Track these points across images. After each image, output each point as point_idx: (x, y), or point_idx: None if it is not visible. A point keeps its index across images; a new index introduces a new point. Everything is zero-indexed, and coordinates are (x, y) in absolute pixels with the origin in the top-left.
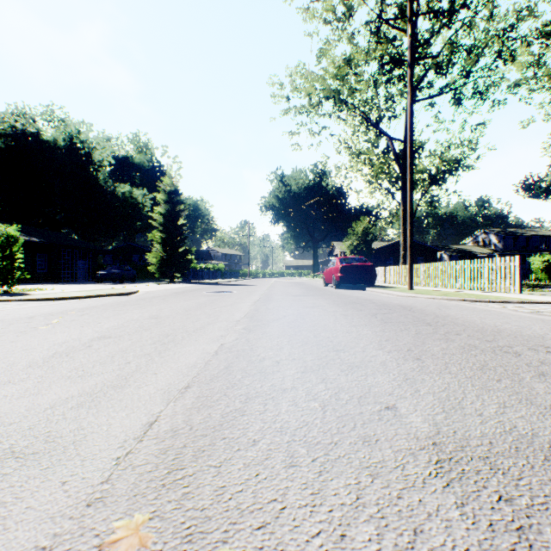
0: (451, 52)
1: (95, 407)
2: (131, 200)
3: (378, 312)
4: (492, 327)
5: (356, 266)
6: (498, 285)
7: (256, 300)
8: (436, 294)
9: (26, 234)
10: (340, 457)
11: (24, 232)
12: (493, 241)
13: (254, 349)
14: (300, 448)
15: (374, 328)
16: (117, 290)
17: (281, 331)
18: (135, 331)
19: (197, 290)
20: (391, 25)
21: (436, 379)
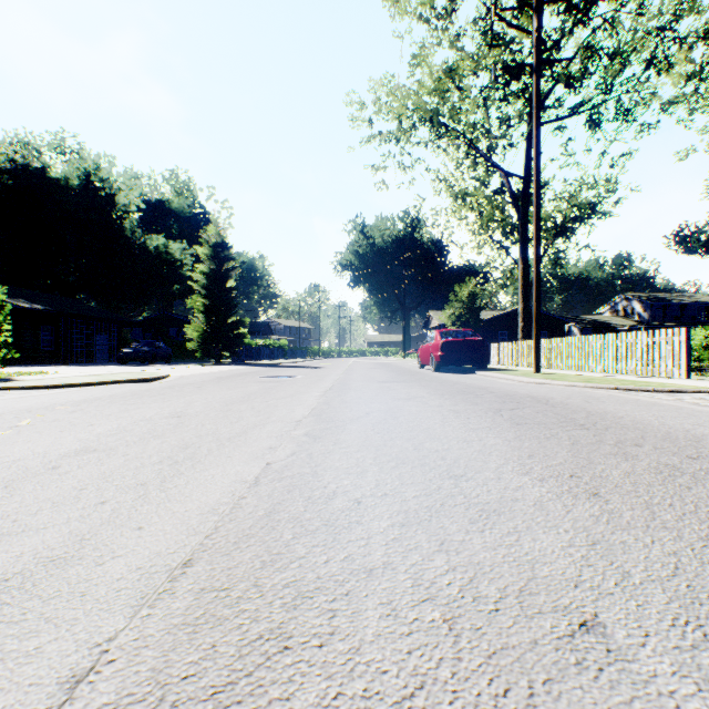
0: (588, 57)
1: None
2: (166, 256)
3: (502, 406)
4: (683, 432)
5: (463, 342)
6: (655, 367)
7: (327, 388)
8: (575, 380)
9: (26, 300)
10: None
11: (24, 297)
12: (637, 310)
13: (319, 475)
14: None
15: (505, 434)
16: (140, 374)
17: (363, 438)
18: (139, 440)
19: (249, 374)
20: (508, 21)
21: (647, 542)
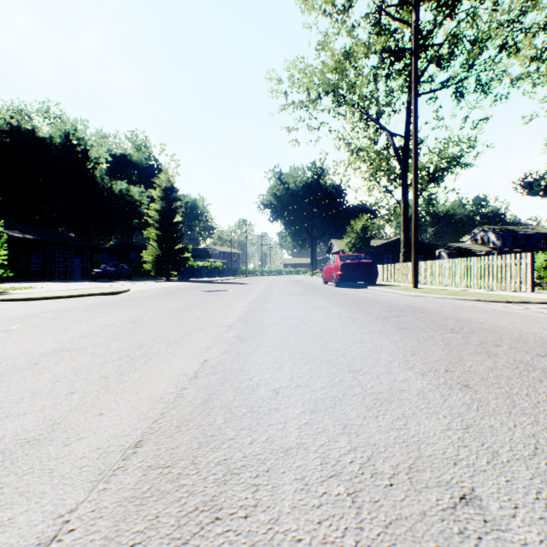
0: (454, 43)
1: None
2: (128, 197)
3: (389, 314)
4: (532, 335)
5: (357, 264)
6: (507, 283)
7: (252, 299)
8: (445, 294)
9: (19, 231)
10: None
11: (18, 229)
12: (492, 239)
13: (245, 369)
14: None
15: (392, 336)
16: (107, 289)
17: (281, 340)
18: (103, 341)
19: (192, 289)
20: (392, 16)
21: (510, 426)
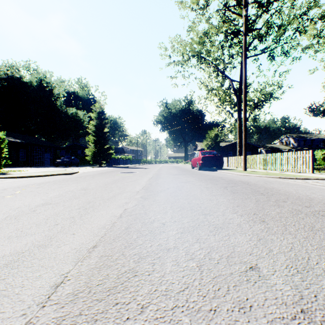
0: (268, 27)
1: (17, 267)
2: (76, 117)
3: (227, 185)
4: (305, 196)
5: (211, 156)
6: (298, 168)
7: (150, 177)
8: (261, 174)
9: (13, 137)
10: None
11: (12, 136)
12: (292, 142)
13: (147, 213)
14: (184, 318)
15: (227, 197)
16: (65, 171)
17: (166, 199)
18: (68, 199)
19: (114, 171)
20: (232, 11)
21: (281, 239)
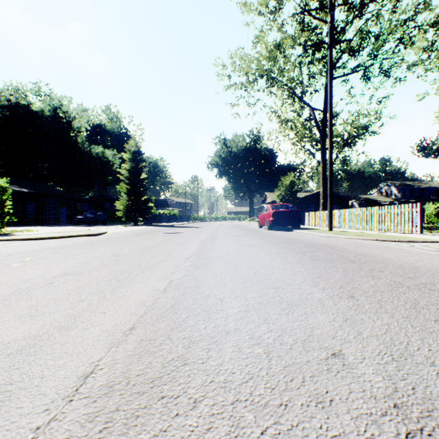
0: (362, 38)
1: (34, 354)
2: (103, 158)
3: (306, 250)
4: (409, 264)
5: (285, 212)
6: (402, 227)
7: (203, 239)
8: (352, 235)
9: (18, 186)
10: (293, 428)
11: (16, 184)
12: (394, 192)
13: (199, 286)
14: (247, 414)
15: (306, 265)
16: (89, 231)
17: (224, 268)
18: (95, 268)
19: (155, 231)
20: (313, 16)
21: (374, 319)
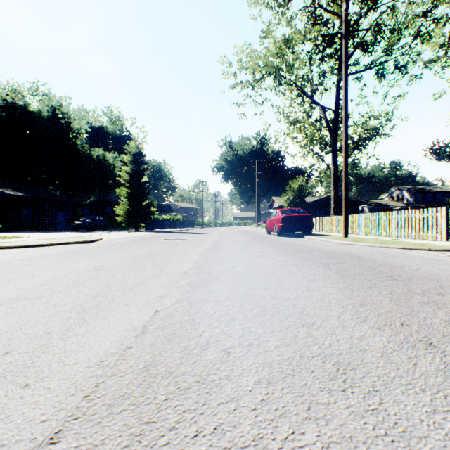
0: (377, 31)
1: None
2: (104, 161)
3: (328, 261)
4: None
5: (296, 216)
6: (424, 233)
7: (206, 247)
8: (373, 242)
9: (12, 190)
10: None
11: (11, 188)
12: (406, 196)
13: (196, 322)
14: None
15: (336, 284)
16: (82, 238)
17: (231, 288)
18: (62, 289)
19: (155, 238)
20: (325, 8)
21: None
